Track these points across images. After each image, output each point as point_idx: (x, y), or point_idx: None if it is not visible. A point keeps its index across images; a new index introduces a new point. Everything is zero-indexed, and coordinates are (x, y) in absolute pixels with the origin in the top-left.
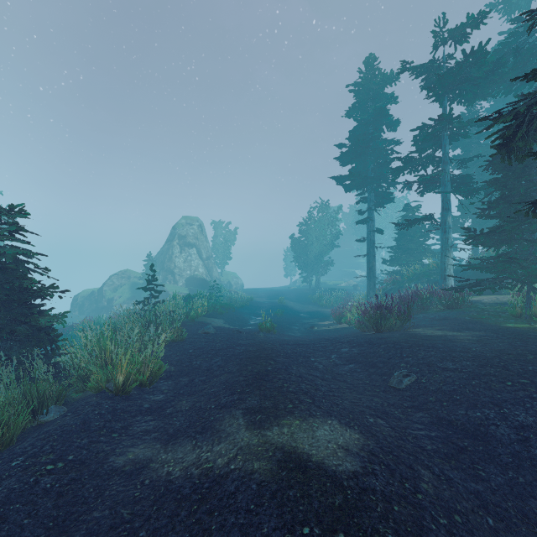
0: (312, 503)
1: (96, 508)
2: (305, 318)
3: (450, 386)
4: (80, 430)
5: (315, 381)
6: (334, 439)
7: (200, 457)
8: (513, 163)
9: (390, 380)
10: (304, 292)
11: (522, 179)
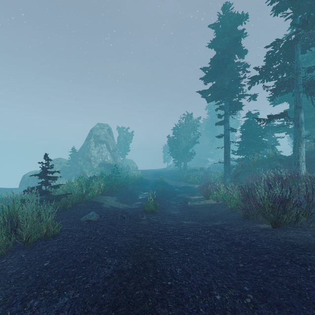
0: None
1: None
2: (179, 192)
3: None
4: None
5: None
6: None
7: None
8: None
9: None
10: (176, 172)
11: None
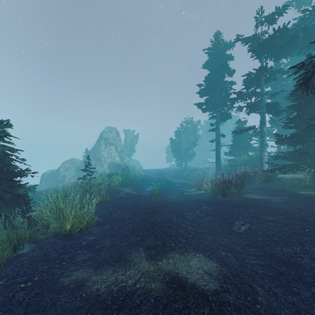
0: (190, 312)
1: (51, 314)
2: (179, 187)
3: (270, 231)
4: (43, 260)
5: (187, 227)
6: (201, 267)
7: (117, 279)
8: (304, 95)
9: (233, 227)
10: (178, 171)
11: (310, 104)
